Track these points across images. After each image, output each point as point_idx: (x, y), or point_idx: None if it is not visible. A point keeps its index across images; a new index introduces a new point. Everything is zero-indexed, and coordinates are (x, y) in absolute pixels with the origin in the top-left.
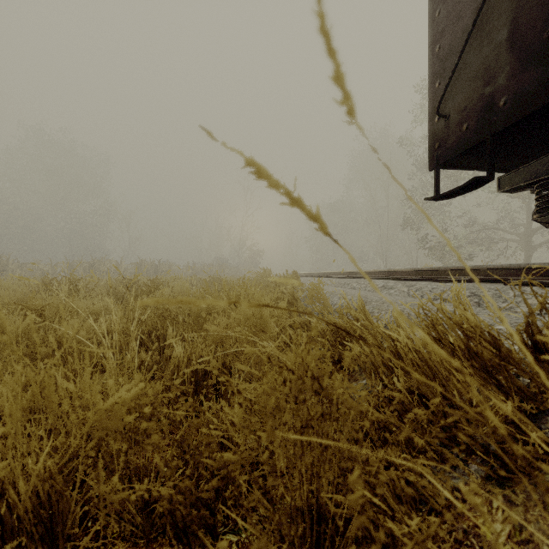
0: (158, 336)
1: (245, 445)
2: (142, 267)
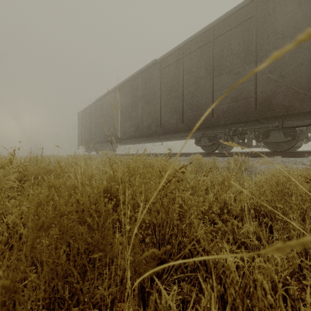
0: None
1: None
2: None
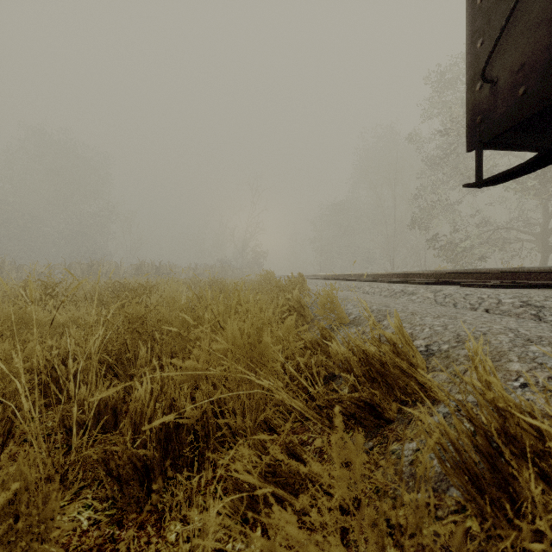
0: (130, 358)
1: None
2: (142, 268)
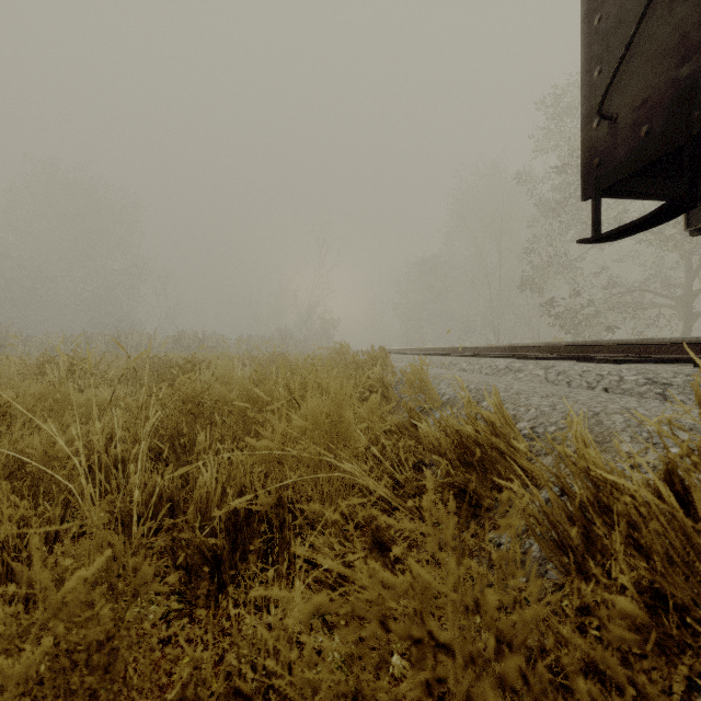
0: (185, 444)
1: (314, 648)
2: (182, 341)
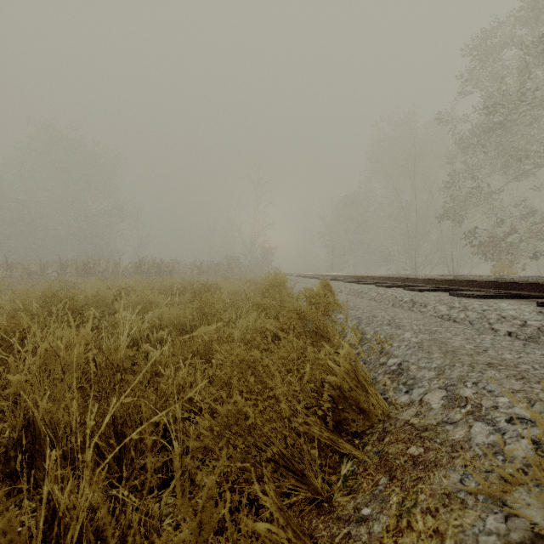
0: None
1: None
2: (142, 266)
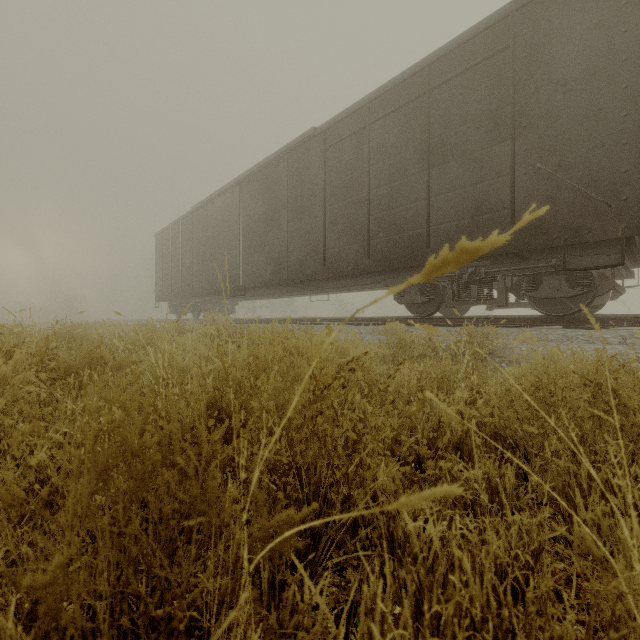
0: None
1: None
2: None
